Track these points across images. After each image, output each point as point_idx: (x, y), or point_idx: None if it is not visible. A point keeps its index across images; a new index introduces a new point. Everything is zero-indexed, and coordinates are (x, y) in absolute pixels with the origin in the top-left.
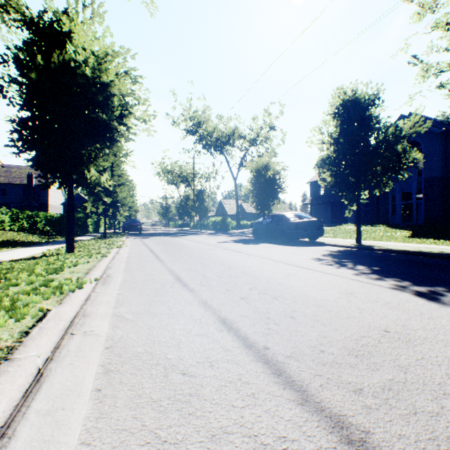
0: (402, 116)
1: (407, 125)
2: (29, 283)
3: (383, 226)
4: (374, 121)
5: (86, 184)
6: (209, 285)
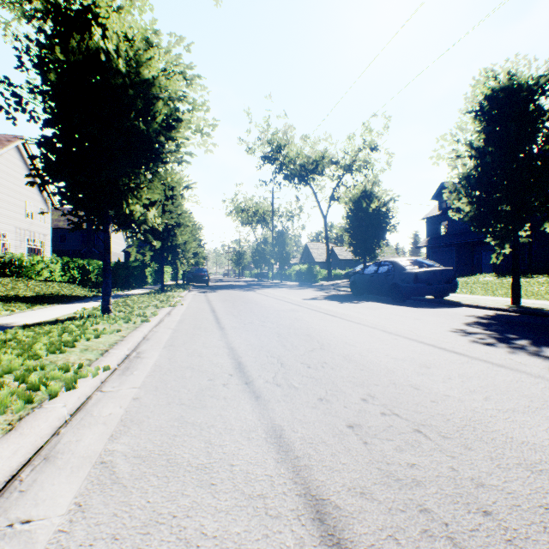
0: None
1: None
2: (3, 372)
3: (543, 277)
4: (543, 118)
5: (127, 223)
6: (289, 384)
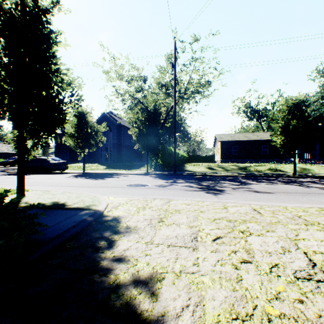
0: (105, 113)
1: (101, 128)
2: None
3: (97, 164)
4: (90, 122)
5: None
6: (38, 184)
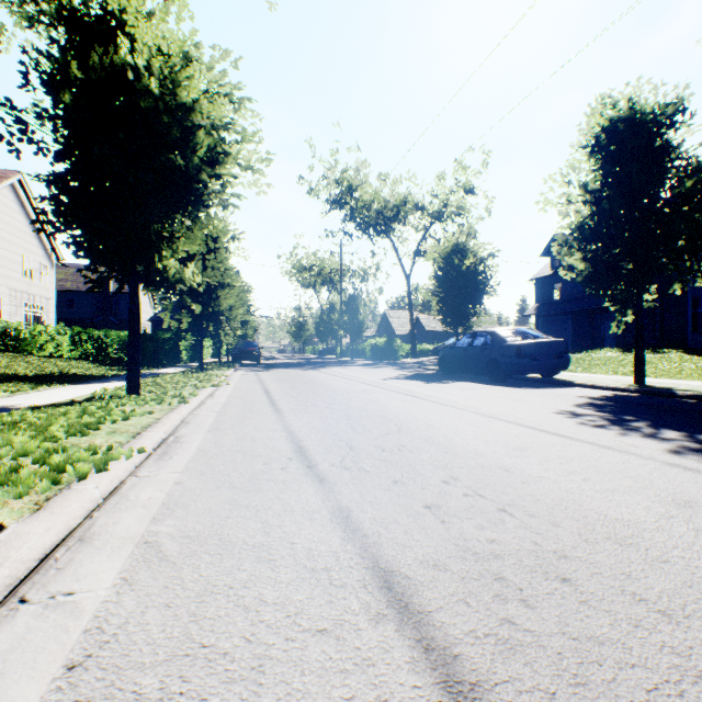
0: None
1: None
2: (18, 454)
3: (677, 353)
4: (672, 156)
5: (160, 281)
6: (359, 467)
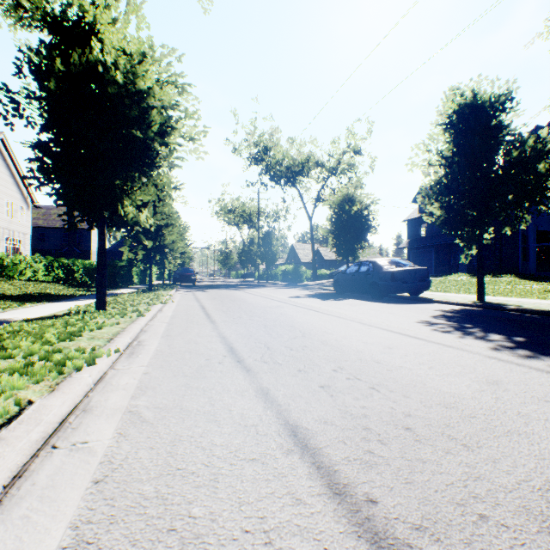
0: (538, 127)
1: None
2: (27, 354)
3: (511, 277)
4: (504, 132)
5: (121, 223)
6: (274, 361)
